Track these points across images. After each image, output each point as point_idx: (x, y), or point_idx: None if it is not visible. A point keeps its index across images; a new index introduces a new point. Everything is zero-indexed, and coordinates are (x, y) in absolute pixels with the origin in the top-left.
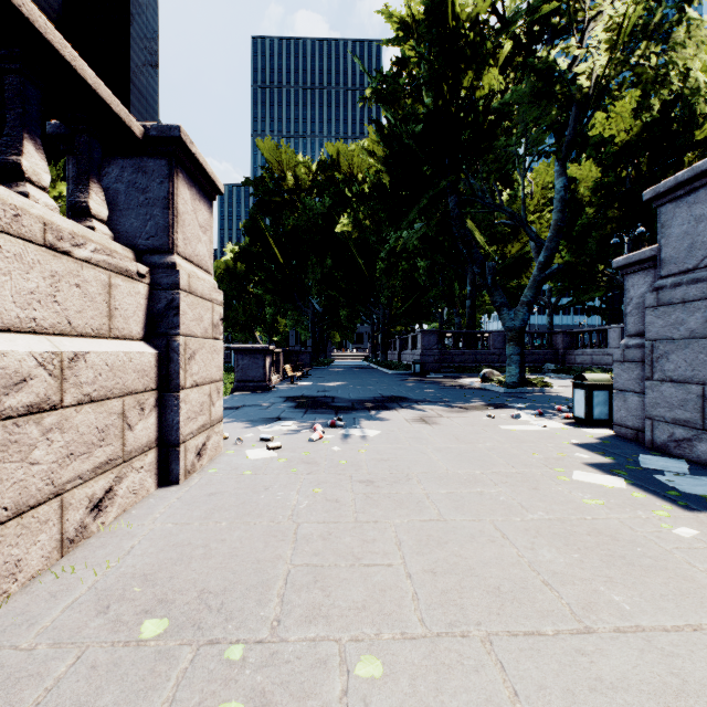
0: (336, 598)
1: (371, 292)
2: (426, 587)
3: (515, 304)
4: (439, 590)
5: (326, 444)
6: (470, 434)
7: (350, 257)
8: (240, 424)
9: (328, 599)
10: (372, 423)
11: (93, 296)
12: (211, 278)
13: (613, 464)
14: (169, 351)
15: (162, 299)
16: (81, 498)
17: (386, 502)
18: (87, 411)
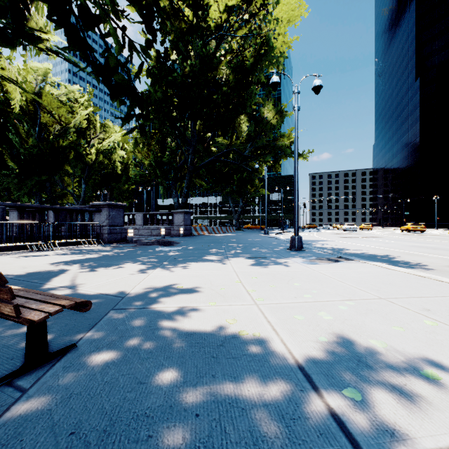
0: None
1: None
2: None
3: None
4: None
5: None
6: None
7: None
8: None
9: None
10: None
11: None
12: None
13: None
14: None
15: None
16: None
17: None
18: None
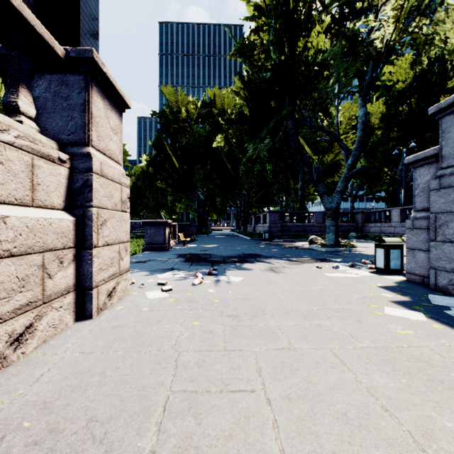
0: (206, 426)
1: (236, 186)
2: (284, 413)
3: (330, 194)
4: (295, 417)
5: (204, 287)
6: (305, 280)
7: (222, 164)
8: (145, 273)
9: (199, 427)
10: (237, 272)
11: (16, 172)
12: (121, 168)
13: (411, 302)
14: (85, 219)
15: (80, 180)
16: (0, 335)
17: (248, 332)
18: (7, 264)
